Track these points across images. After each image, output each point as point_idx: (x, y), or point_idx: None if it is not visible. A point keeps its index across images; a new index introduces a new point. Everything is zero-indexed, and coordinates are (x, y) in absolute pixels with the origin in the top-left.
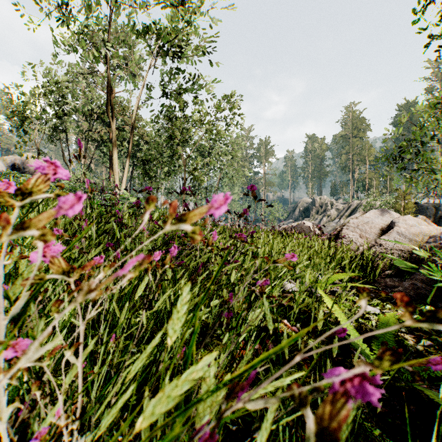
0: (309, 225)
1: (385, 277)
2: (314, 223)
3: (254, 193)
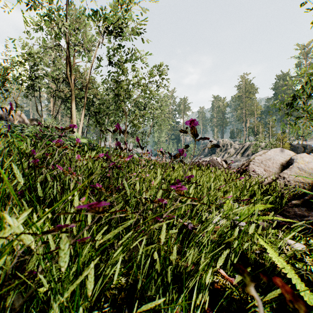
0: (218, 160)
1: (292, 206)
2: (221, 158)
3: (192, 128)
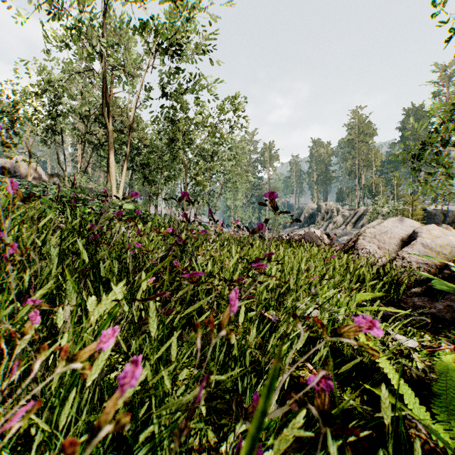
0: (317, 233)
1: (412, 295)
2: (322, 231)
3: (273, 201)
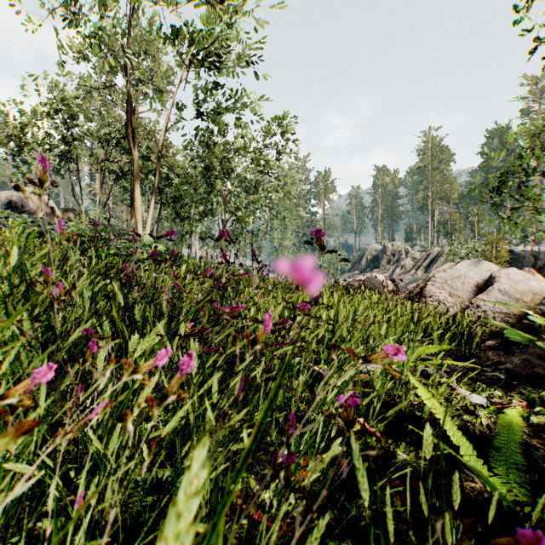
0: (380, 279)
1: (486, 349)
2: (387, 276)
3: (320, 240)
